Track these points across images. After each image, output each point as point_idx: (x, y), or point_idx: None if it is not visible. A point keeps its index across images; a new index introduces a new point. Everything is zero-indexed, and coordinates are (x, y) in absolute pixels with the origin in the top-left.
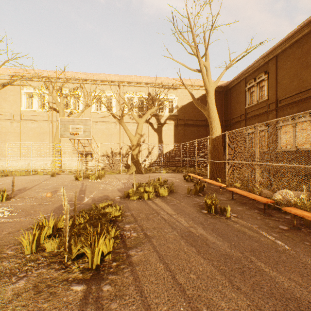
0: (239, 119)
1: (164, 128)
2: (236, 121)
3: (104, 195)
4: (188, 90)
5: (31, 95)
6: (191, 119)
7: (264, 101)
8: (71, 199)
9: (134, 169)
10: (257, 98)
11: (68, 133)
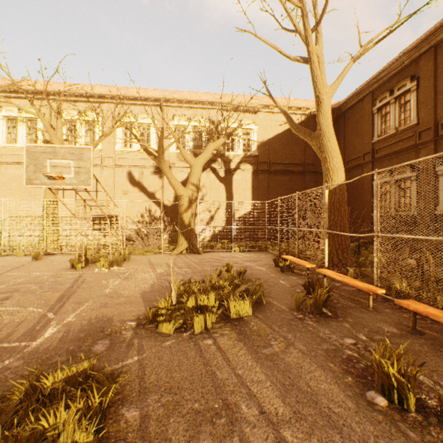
0: (360, 161)
1: (237, 177)
2: (355, 165)
3: (101, 315)
4: (280, 107)
5: (15, 120)
6: (280, 162)
7: (409, 127)
8: (12, 331)
9: (185, 245)
10: (395, 124)
11: (44, 176)
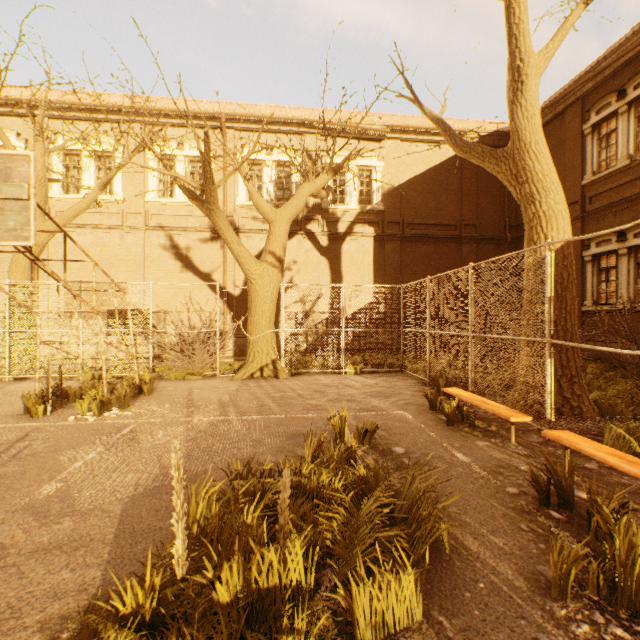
0: None
1: (348, 246)
2: None
3: None
4: (429, 112)
5: None
6: (421, 222)
7: None
8: None
9: (259, 362)
10: (628, 150)
11: None
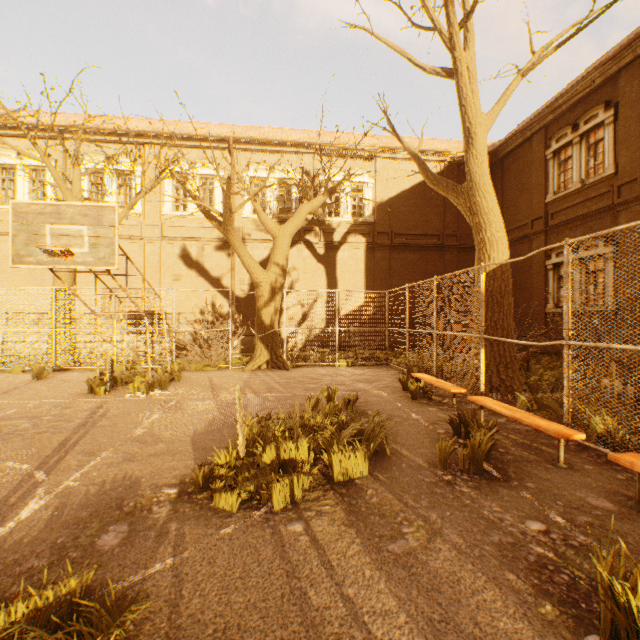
0: (527, 230)
1: (343, 254)
2: (519, 237)
3: (122, 476)
4: (408, 148)
5: (12, 170)
6: (407, 232)
7: (602, 179)
8: None
9: (266, 356)
10: (580, 175)
11: (41, 250)
